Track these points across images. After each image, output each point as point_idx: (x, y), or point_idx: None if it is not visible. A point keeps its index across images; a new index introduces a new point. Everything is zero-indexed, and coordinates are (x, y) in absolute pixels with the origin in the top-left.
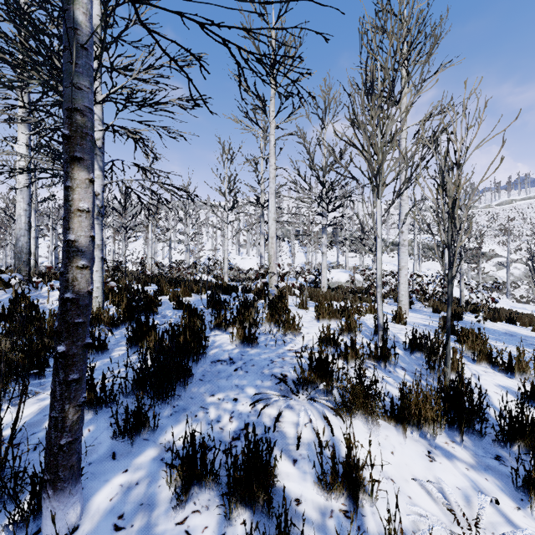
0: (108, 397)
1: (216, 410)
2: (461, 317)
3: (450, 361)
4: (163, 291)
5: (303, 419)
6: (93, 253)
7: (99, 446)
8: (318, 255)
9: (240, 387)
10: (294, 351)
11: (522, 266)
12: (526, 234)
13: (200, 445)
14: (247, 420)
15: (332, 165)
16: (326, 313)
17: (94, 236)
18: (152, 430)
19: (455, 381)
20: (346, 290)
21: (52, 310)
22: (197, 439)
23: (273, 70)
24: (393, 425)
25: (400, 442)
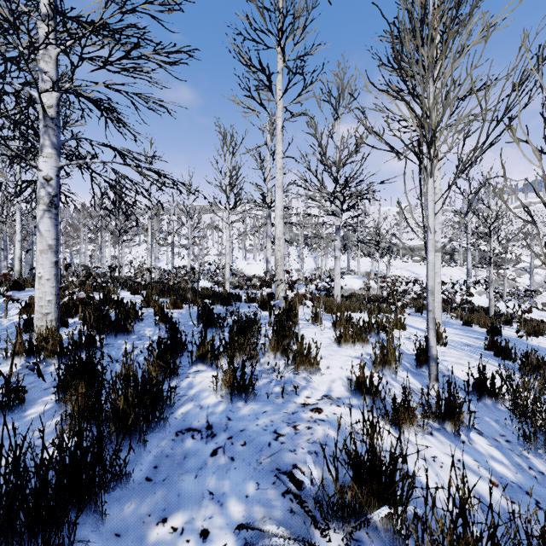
0: None
1: None
2: (499, 331)
3: None
4: (149, 302)
5: None
6: None
7: None
8: (328, 260)
9: (216, 498)
10: (312, 407)
11: (543, 271)
12: None
13: None
14: None
15: (346, 159)
16: (349, 335)
17: None
18: None
19: None
20: (361, 298)
21: (5, 327)
22: None
23: (280, 40)
24: None
25: None
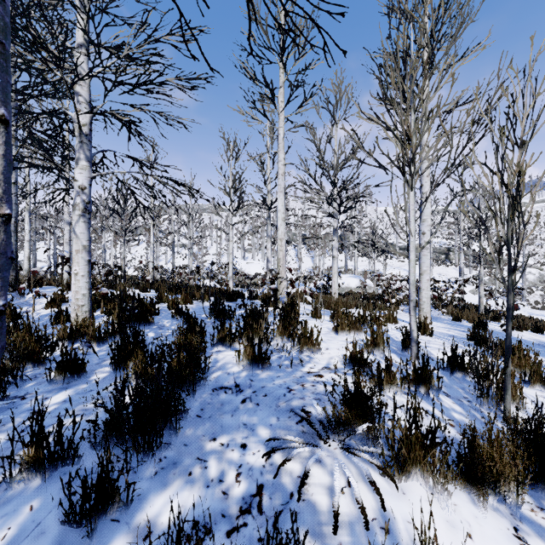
0: (66, 451)
1: (217, 462)
2: (485, 326)
3: (510, 388)
4: (162, 298)
5: (339, 482)
6: (4, 244)
7: (39, 539)
8: (326, 259)
9: (249, 427)
10: (315, 374)
11: (536, 271)
12: (540, 238)
13: (192, 539)
14: (261, 479)
15: (343, 163)
16: (345, 324)
17: (9, 215)
18: (125, 505)
19: (532, 420)
20: (357, 296)
21: (36, 320)
22: (190, 514)
23: (282, 56)
24: (458, 484)
25: (475, 515)
